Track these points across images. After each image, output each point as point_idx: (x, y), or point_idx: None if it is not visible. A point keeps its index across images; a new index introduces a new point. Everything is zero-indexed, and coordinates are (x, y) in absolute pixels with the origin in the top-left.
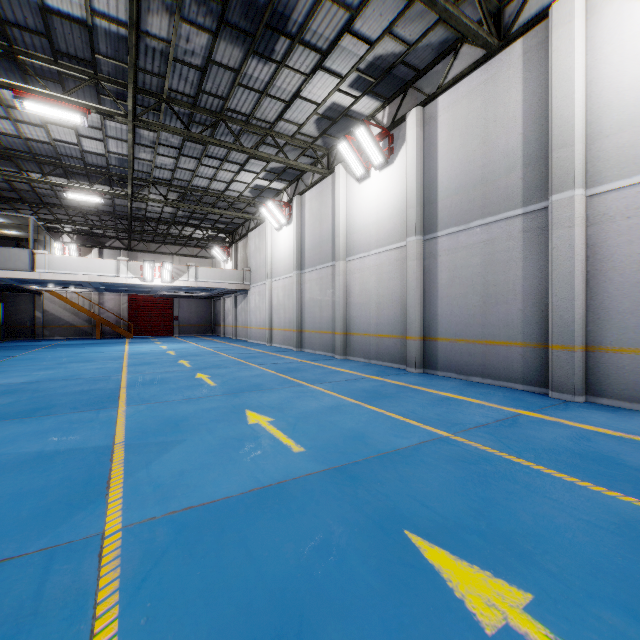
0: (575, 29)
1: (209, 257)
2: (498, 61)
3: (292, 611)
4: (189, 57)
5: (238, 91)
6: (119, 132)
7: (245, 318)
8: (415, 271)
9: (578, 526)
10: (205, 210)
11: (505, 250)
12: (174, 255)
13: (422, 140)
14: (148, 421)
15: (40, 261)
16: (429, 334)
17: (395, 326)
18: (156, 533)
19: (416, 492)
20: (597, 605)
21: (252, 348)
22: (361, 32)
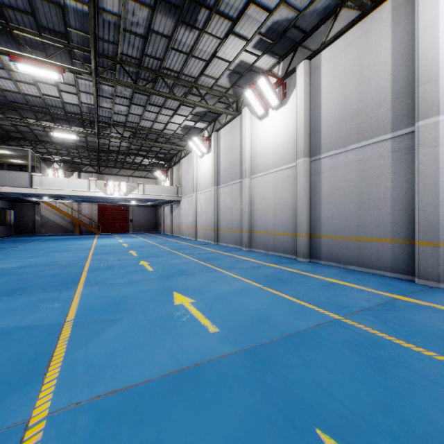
0: None
1: (153, 178)
2: (371, 19)
3: None
4: (135, 28)
5: (171, 53)
6: (87, 87)
7: (178, 220)
8: (303, 184)
9: None
10: (149, 144)
11: (376, 167)
12: (129, 177)
13: (309, 85)
14: (96, 301)
15: (36, 181)
16: (314, 232)
17: (287, 226)
18: (77, 422)
19: (321, 379)
20: None
21: (182, 242)
22: (262, 3)
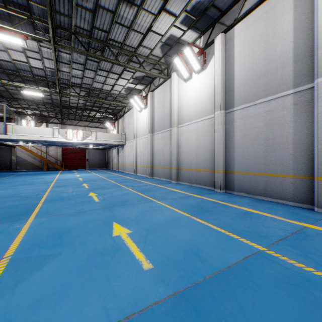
0: None
1: (104, 128)
2: None
3: None
4: (85, 3)
5: (115, 27)
6: (49, 54)
7: (123, 160)
8: (220, 131)
9: None
10: (100, 101)
11: (280, 116)
12: (86, 127)
13: (224, 53)
14: (42, 233)
15: (10, 129)
16: (229, 169)
17: (207, 164)
18: None
19: None
20: None
21: (125, 176)
22: None
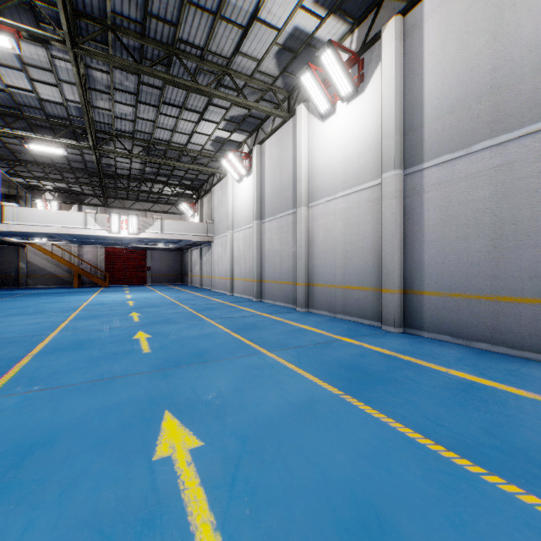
0: None
1: (179, 213)
2: None
3: None
4: None
5: (189, 14)
6: (71, 75)
7: (209, 268)
8: (394, 212)
9: None
10: (168, 163)
11: (531, 175)
12: (147, 211)
13: (402, 56)
14: None
15: (9, 213)
16: (411, 286)
17: (366, 277)
18: None
19: None
20: None
21: (213, 298)
22: None
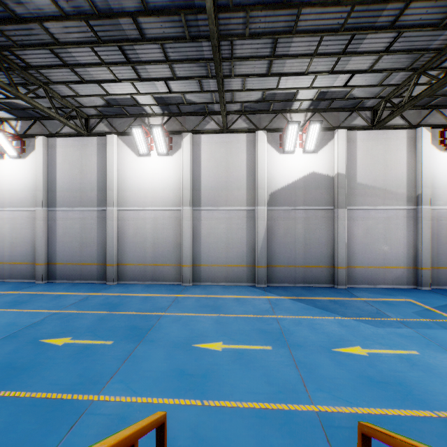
0: (114, 149)
1: None
2: (87, 140)
3: (8, 363)
4: None
5: None
6: None
7: None
8: (42, 227)
9: (90, 322)
10: None
11: (90, 224)
12: None
13: (47, 155)
14: None
15: None
16: (51, 261)
17: (27, 257)
18: None
19: (43, 331)
20: (85, 333)
21: None
22: (3, 91)
